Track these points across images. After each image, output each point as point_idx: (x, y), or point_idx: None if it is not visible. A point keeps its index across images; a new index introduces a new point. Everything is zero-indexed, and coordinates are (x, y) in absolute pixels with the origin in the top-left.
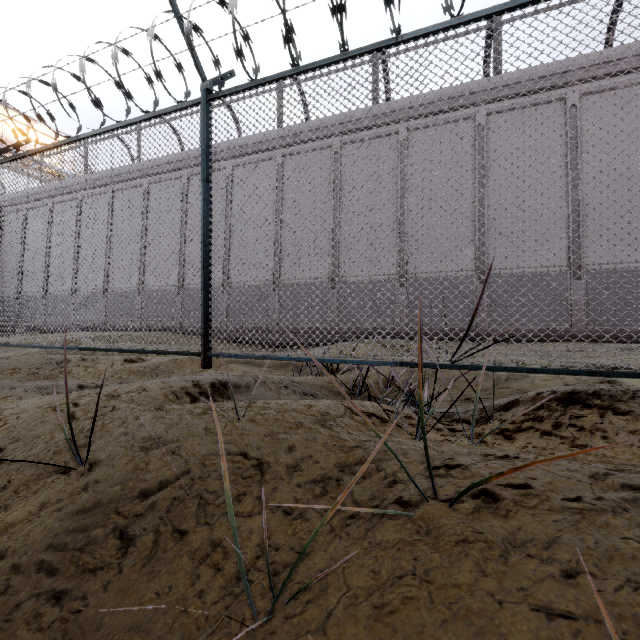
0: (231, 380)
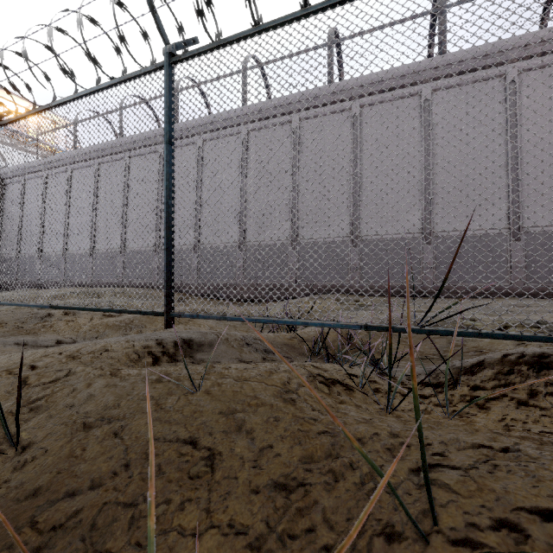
0: (195, 338)
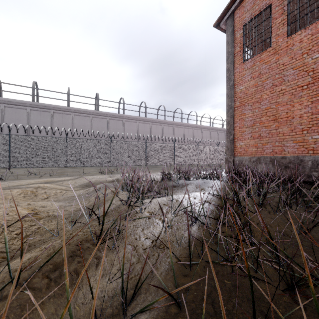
0: None
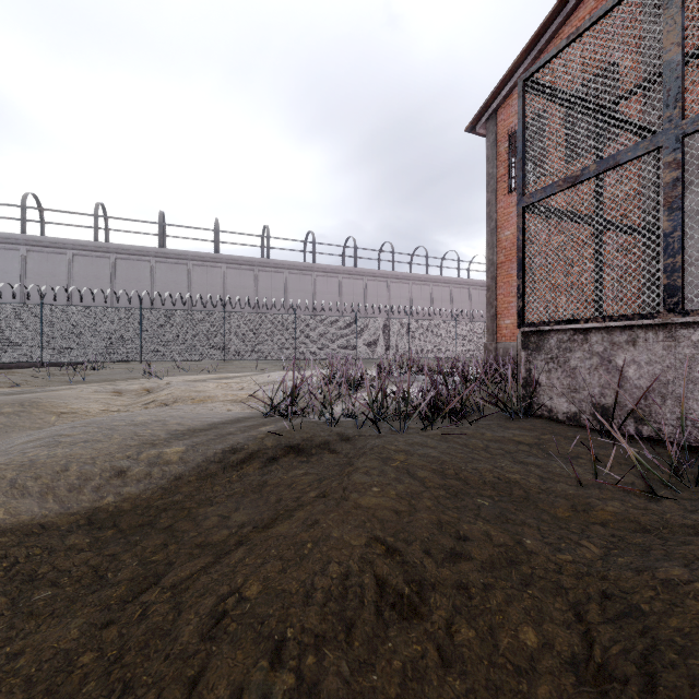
0: None
